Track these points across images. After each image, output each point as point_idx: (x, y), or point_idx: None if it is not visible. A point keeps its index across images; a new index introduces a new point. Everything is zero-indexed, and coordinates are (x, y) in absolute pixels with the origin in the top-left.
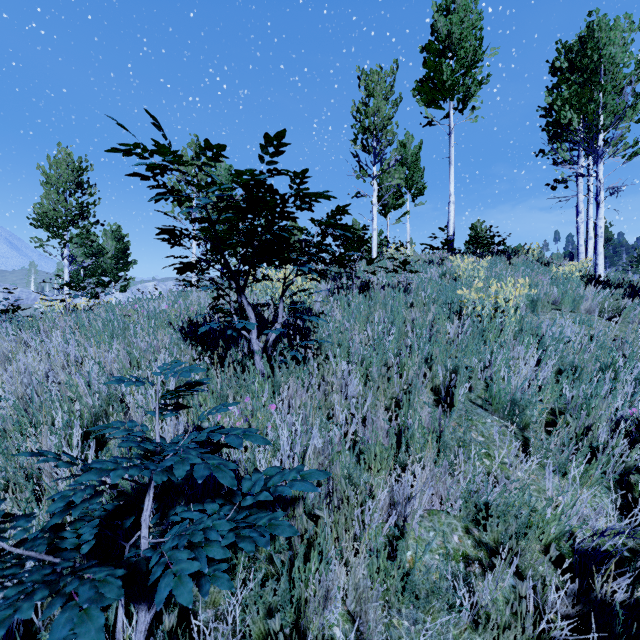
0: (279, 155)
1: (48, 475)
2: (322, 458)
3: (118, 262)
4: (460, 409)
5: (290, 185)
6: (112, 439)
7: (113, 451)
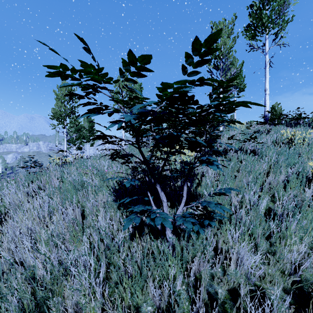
0: (203, 64)
1: None
2: None
3: (89, 132)
4: None
5: (210, 94)
6: None
7: None
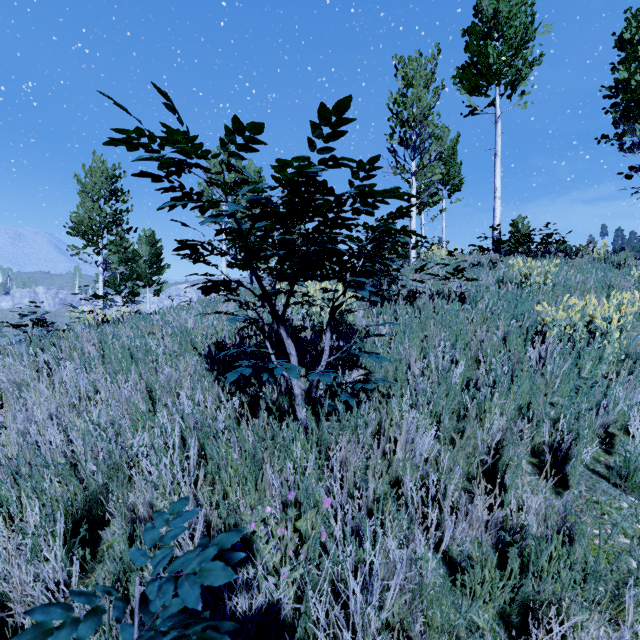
0: (337, 138)
1: (19, 598)
2: (408, 597)
3: (152, 267)
4: (576, 482)
5: (350, 181)
6: (115, 522)
7: (101, 581)
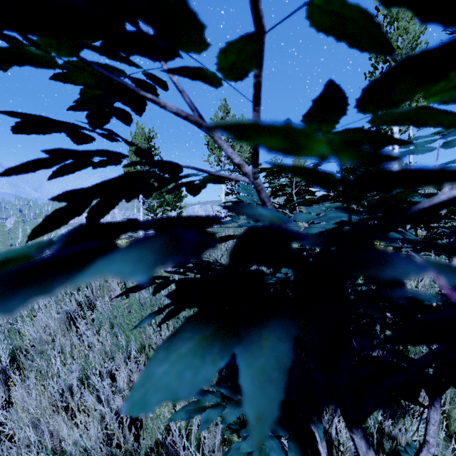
0: None
1: None
2: None
3: (176, 197)
4: None
5: None
6: None
7: None
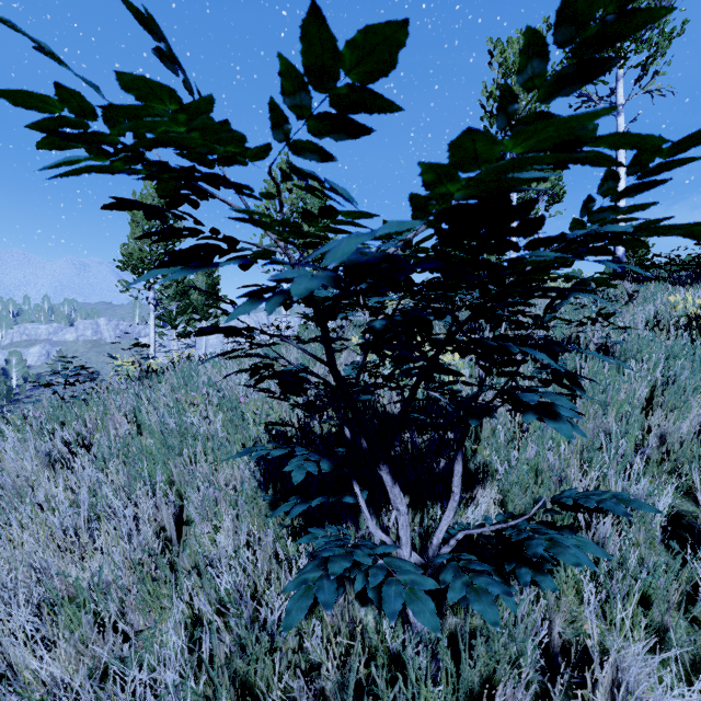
0: (577, 84)
1: None
2: None
3: (208, 298)
4: None
5: (586, 198)
6: None
7: None
